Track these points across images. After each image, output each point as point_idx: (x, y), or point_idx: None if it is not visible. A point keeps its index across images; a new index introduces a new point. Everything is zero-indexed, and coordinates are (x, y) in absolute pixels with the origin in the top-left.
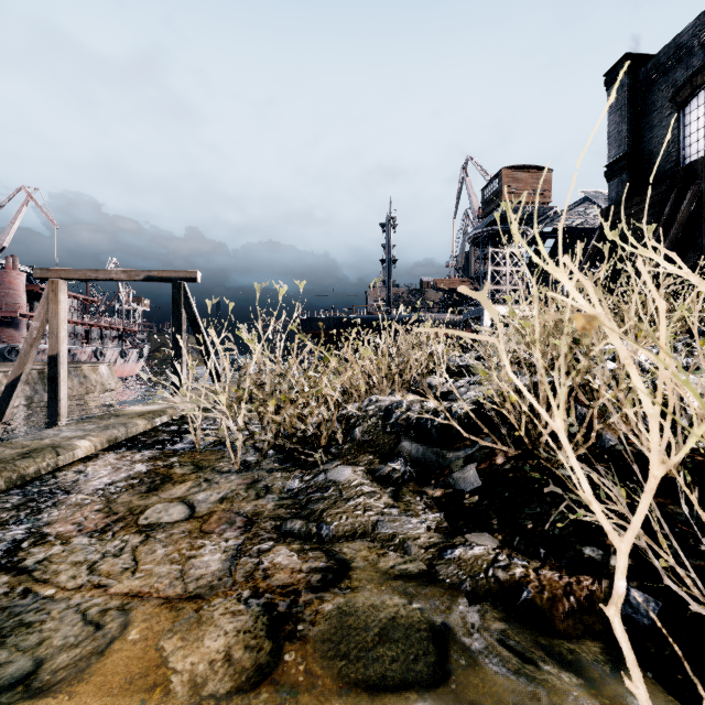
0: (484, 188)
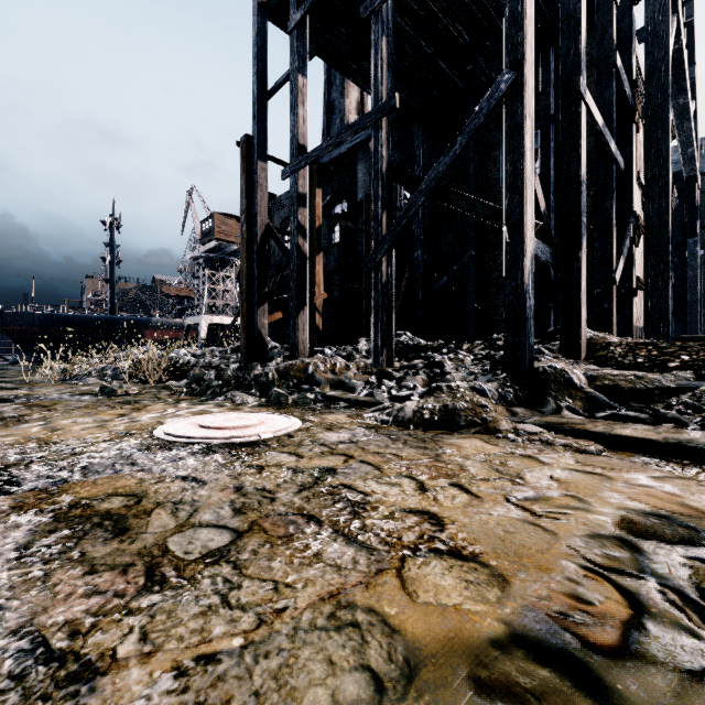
0: (202, 222)
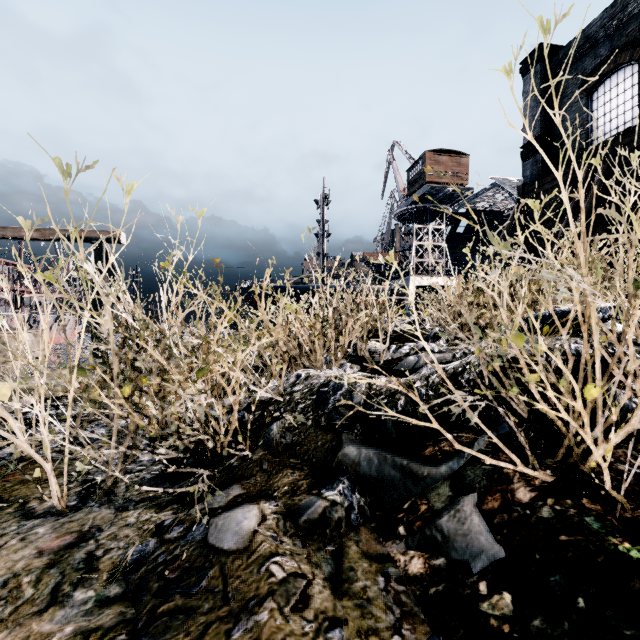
0: (409, 170)
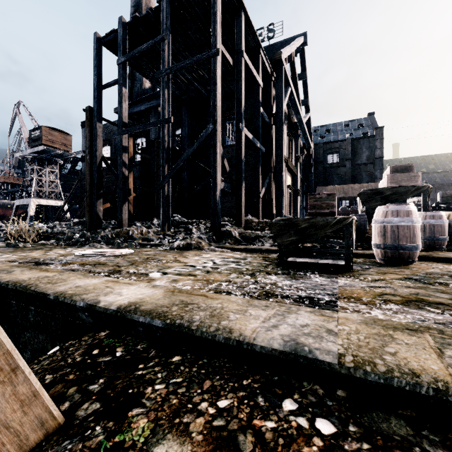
0: (31, 130)
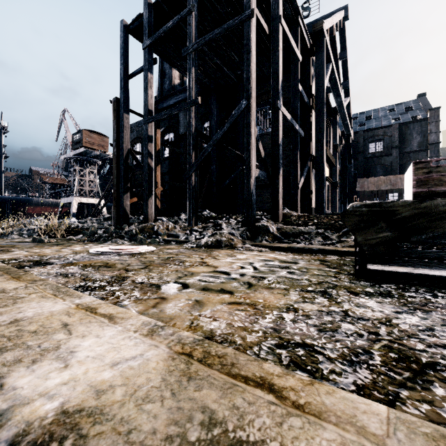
0: (74, 134)
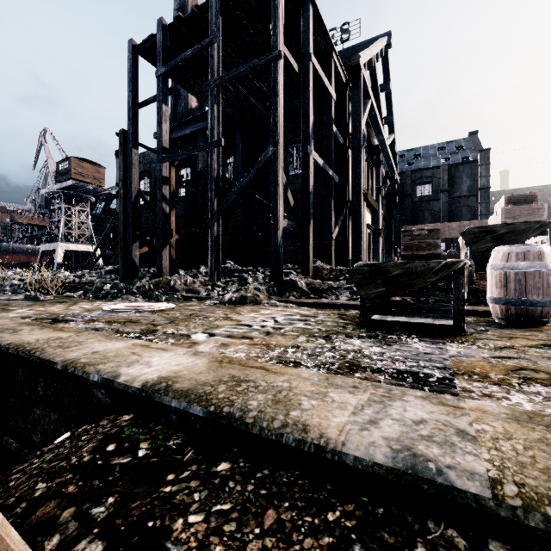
0: (58, 162)
